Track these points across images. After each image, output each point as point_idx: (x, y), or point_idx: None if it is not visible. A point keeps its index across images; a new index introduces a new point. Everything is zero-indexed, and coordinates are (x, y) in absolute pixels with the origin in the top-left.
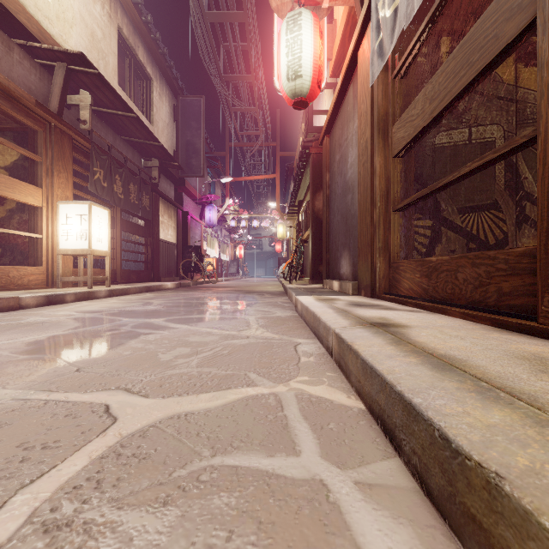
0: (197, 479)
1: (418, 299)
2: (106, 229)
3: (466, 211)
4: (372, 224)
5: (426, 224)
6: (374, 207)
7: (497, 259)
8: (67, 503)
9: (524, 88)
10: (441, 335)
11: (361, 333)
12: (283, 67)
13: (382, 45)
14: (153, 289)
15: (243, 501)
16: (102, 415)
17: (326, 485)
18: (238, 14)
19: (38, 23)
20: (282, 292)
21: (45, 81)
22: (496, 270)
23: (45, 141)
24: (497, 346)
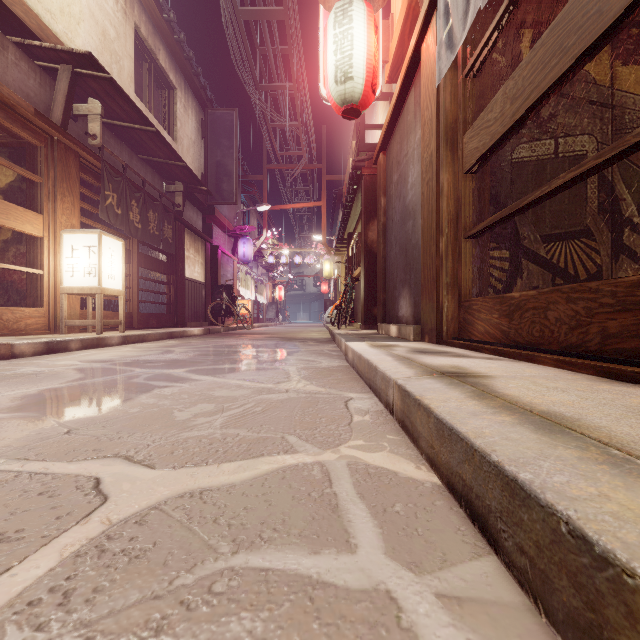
0: (209, 590)
1: (496, 345)
2: (120, 264)
3: (551, 239)
4: (438, 254)
5: (504, 255)
6: (441, 234)
7: (600, 292)
8: (12, 631)
9: (622, 91)
10: (535, 387)
11: (431, 384)
12: (330, 67)
13: (451, 35)
14: (176, 336)
15: (273, 626)
16: (89, 493)
17: (395, 599)
18: (277, 10)
19: (37, 17)
20: (329, 339)
21: (46, 87)
22: (599, 306)
23: (46, 158)
24: (614, 400)
